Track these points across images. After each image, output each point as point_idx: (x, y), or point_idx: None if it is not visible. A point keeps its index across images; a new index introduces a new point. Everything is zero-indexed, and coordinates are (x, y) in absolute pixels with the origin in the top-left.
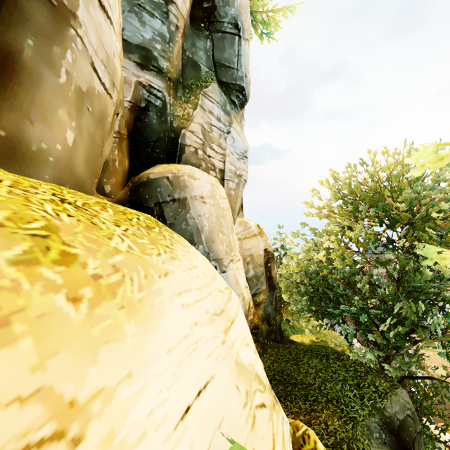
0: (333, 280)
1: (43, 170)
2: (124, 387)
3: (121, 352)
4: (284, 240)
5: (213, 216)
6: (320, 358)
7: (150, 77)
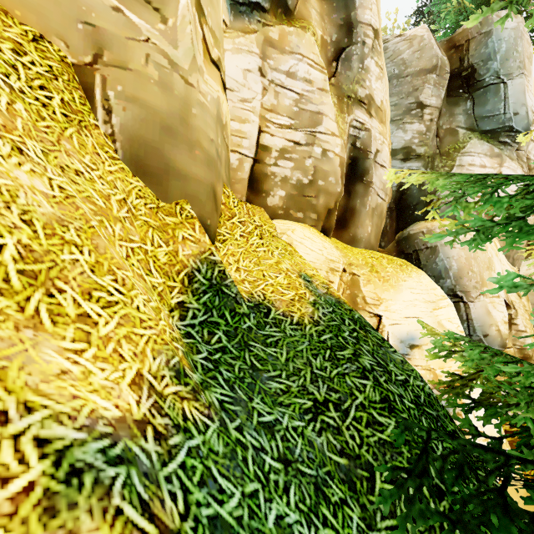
0: None
1: (361, 244)
2: (390, 301)
3: (389, 294)
4: None
5: (462, 258)
6: None
7: (410, 164)
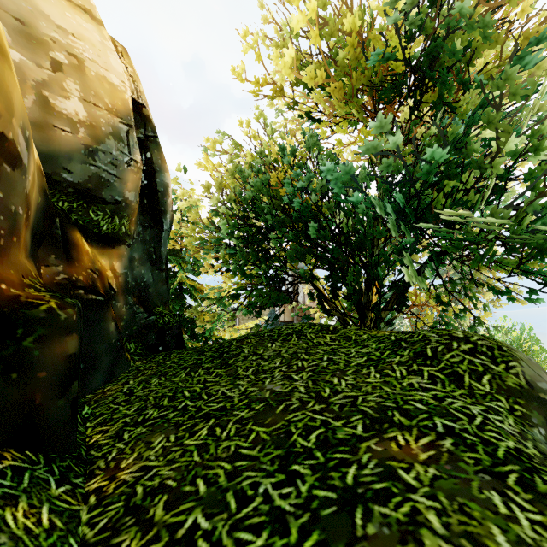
0: (294, 187)
1: None
2: None
3: None
4: (188, 191)
5: None
6: (284, 338)
7: None
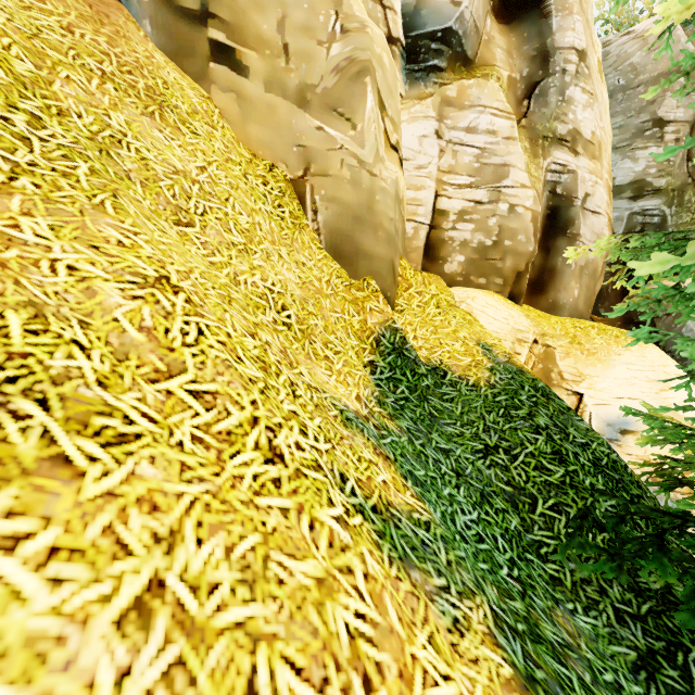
0: None
1: (564, 312)
2: (595, 378)
3: (595, 370)
4: None
5: None
6: None
7: (643, 203)
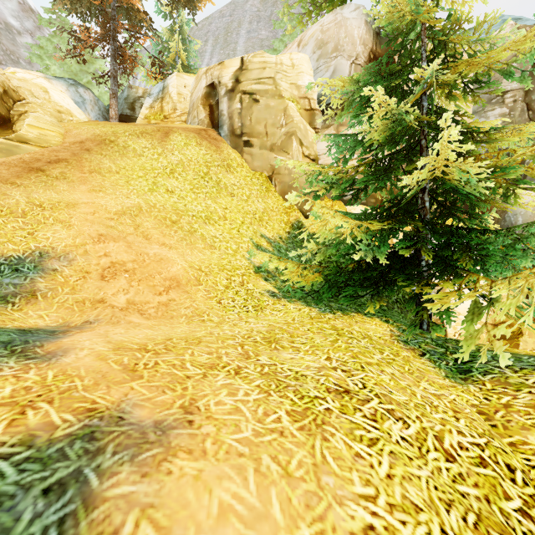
0: None
1: None
2: None
3: None
4: None
5: (529, 214)
6: None
7: None
